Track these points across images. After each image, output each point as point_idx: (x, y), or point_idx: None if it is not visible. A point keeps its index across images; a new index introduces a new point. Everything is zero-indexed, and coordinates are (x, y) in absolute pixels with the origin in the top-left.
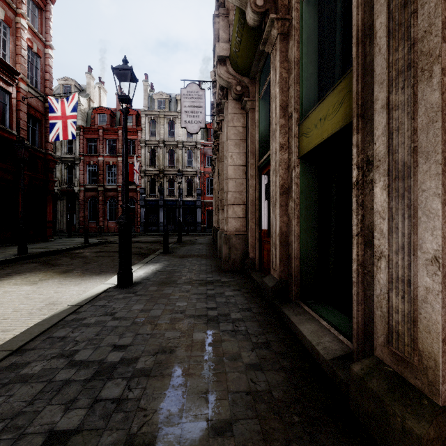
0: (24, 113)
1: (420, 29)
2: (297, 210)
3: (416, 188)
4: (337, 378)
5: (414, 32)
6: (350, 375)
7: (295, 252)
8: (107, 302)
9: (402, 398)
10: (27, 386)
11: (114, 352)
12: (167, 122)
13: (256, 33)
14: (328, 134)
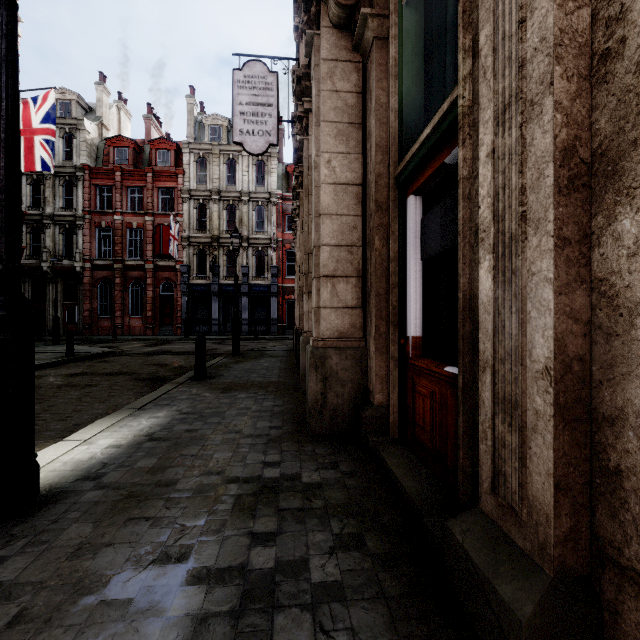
0: None
1: None
2: None
3: None
4: None
5: None
6: None
7: None
8: None
9: None
10: None
11: None
12: (225, 161)
13: None
14: None
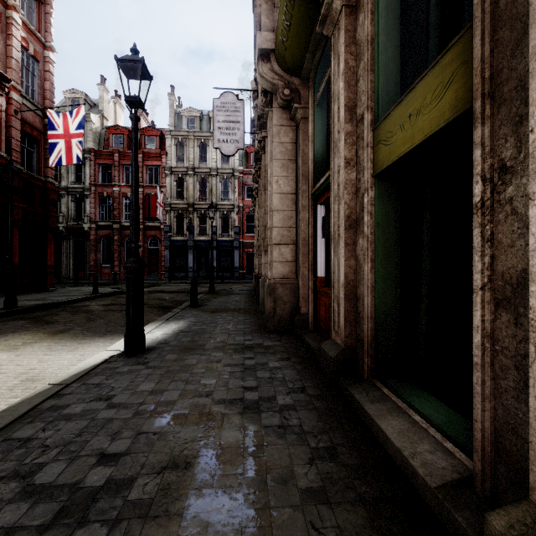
0: (16, 131)
1: None
2: (370, 251)
3: None
4: (454, 524)
5: None
6: (485, 533)
7: (367, 310)
8: (105, 379)
9: None
10: None
11: (98, 468)
12: (198, 144)
13: (311, 12)
14: (424, 135)
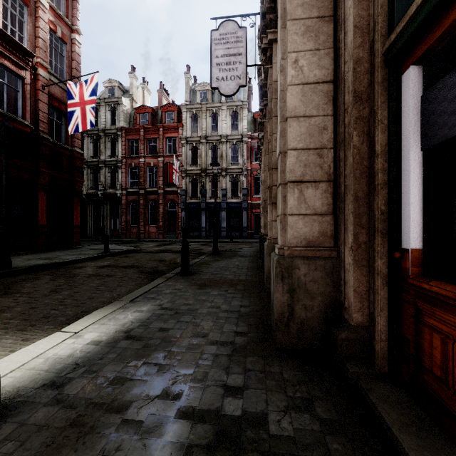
0: (44, 104)
1: None
2: None
3: None
4: None
5: None
6: None
7: None
8: None
9: None
10: None
11: None
12: (210, 115)
13: None
14: None
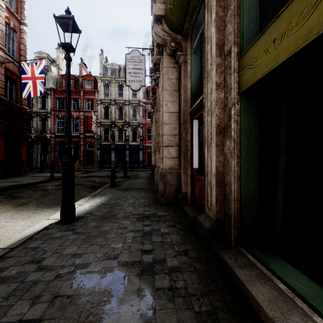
0: (2, 75)
1: None
2: (237, 150)
3: None
4: None
5: None
6: None
7: (234, 194)
8: (41, 243)
9: None
10: None
11: None
12: (117, 85)
13: None
14: (289, 53)
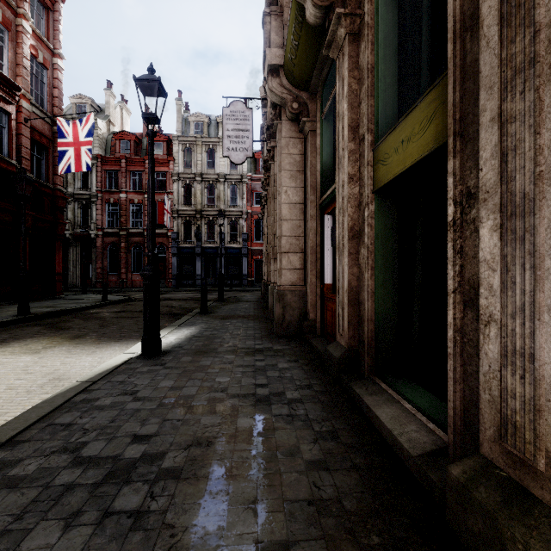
0: (26, 139)
1: (548, 10)
2: (371, 259)
3: (542, 228)
4: (428, 481)
5: (539, 14)
6: (447, 480)
7: (368, 313)
8: (128, 377)
9: (523, 516)
10: (16, 493)
11: (134, 445)
12: (206, 150)
13: (318, 34)
14: (413, 160)
